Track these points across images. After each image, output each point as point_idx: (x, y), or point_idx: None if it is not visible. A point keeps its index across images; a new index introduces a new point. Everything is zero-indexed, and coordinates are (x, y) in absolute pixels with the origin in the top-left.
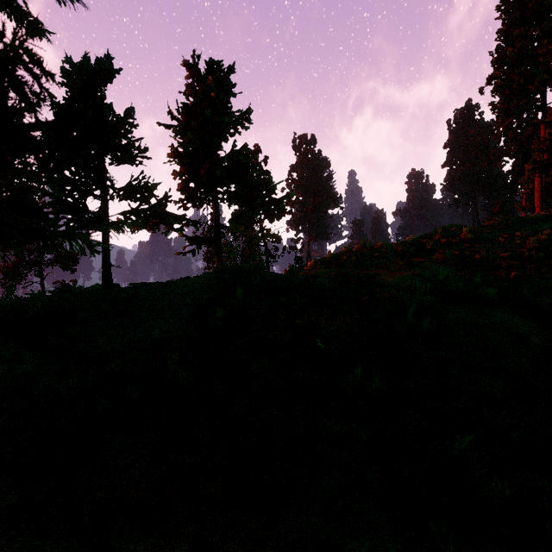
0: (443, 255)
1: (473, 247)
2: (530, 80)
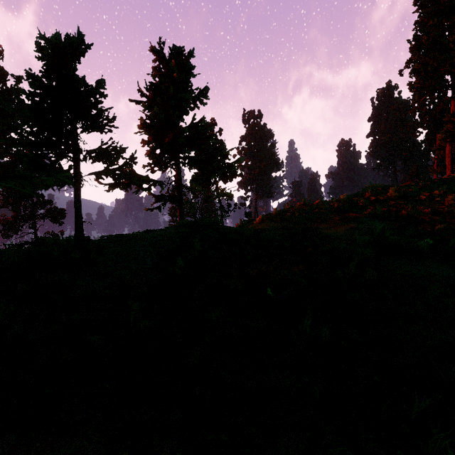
0: (375, 211)
1: (399, 203)
2: (442, 63)
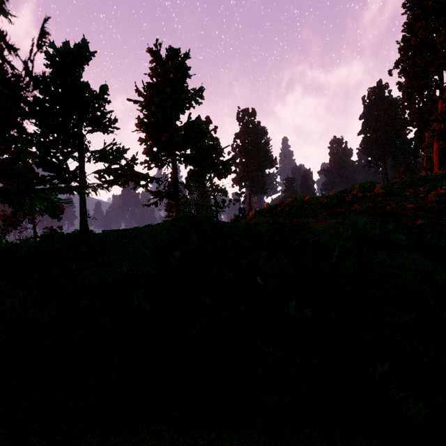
0: (361, 207)
1: (385, 199)
2: (429, 64)
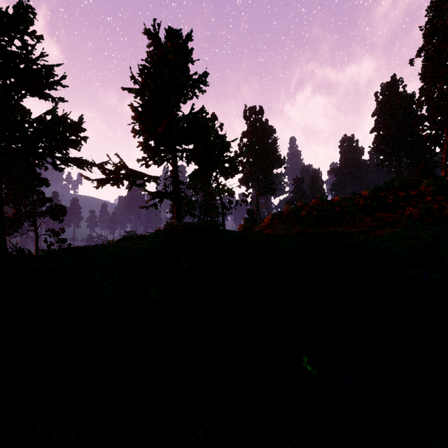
0: (419, 210)
1: (436, 200)
2: None
